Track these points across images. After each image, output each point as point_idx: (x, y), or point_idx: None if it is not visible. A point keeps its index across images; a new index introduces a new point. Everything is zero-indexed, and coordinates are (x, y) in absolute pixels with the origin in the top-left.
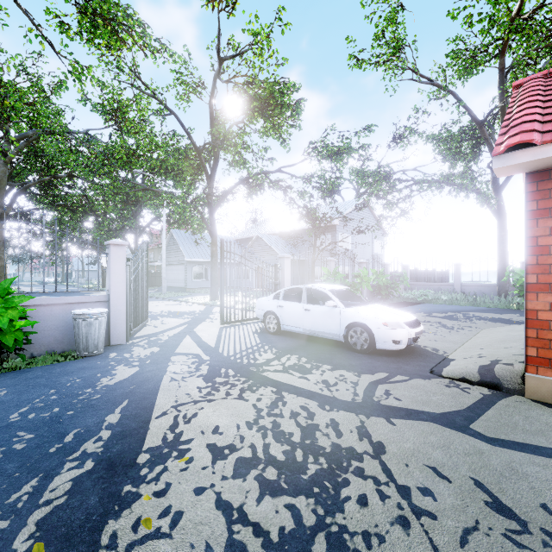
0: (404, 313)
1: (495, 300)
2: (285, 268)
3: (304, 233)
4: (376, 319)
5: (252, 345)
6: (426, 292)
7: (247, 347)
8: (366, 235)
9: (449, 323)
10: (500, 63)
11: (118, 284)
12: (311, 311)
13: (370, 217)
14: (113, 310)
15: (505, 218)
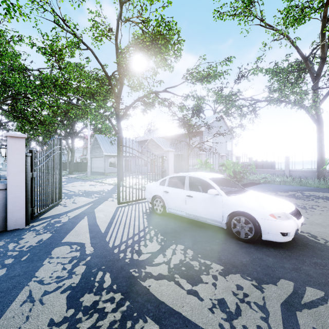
0: (283, 201)
1: (316, 182)
2: (170, 159)
3: (181, 136)
4: (261, 209)
5: (139, 229)
6: (266, 176)
7: (135, 232)
8: (222, 138)
9: (298, 201)
10: (324, 11)
11: (16, 173)
12: (194, 198)
13: (224, 126)
14: (10, 198)
15: (323, 124)
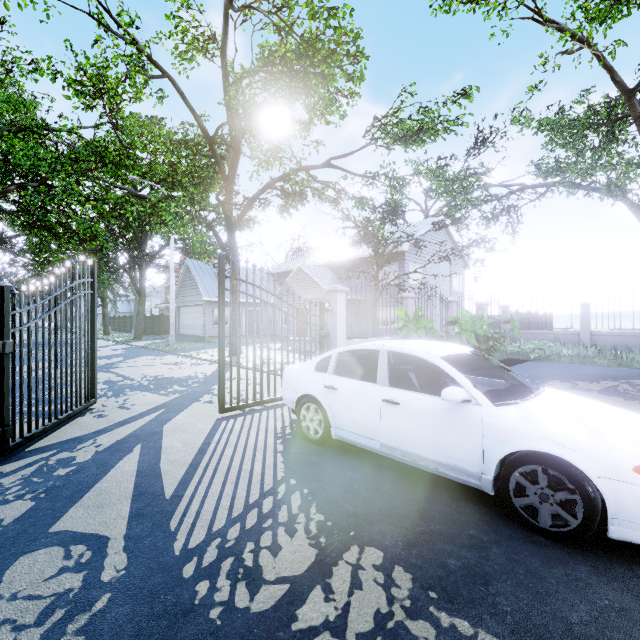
0: None
1: None
2: (338, 309)
3: (360, 263)
4: (606, 451)
5: (262, 489)
6: (541, 345)
7: (250, 498)
8: (443, 266)
9: (634, 406)
10: None
11: None
12: (402, 407)
13: (448, 243)
14: None
15: None
